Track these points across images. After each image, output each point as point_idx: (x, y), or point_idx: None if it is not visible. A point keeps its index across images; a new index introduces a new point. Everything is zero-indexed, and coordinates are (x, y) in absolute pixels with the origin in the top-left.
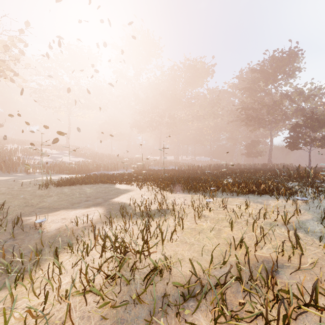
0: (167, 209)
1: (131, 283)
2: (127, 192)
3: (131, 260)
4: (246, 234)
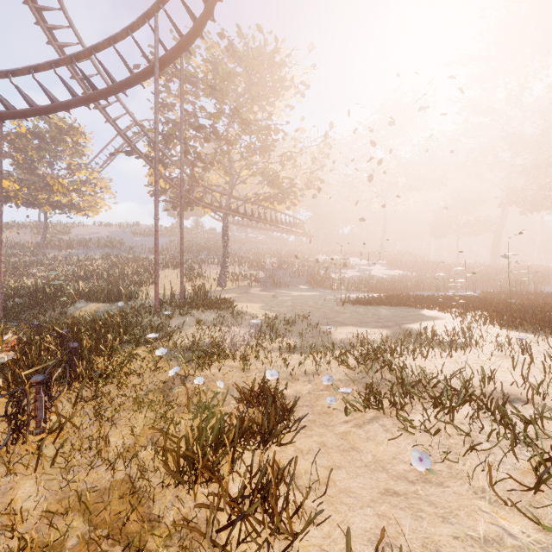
0: (465, 343)
1: (370, 369)
2: (431, 320)
3: (380, 362)
4: (531, 378)
